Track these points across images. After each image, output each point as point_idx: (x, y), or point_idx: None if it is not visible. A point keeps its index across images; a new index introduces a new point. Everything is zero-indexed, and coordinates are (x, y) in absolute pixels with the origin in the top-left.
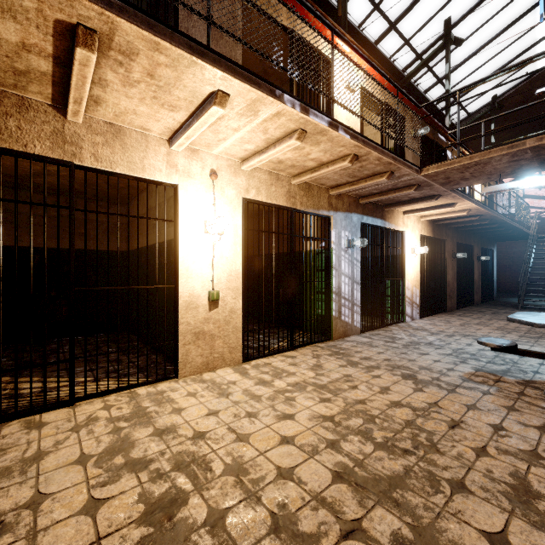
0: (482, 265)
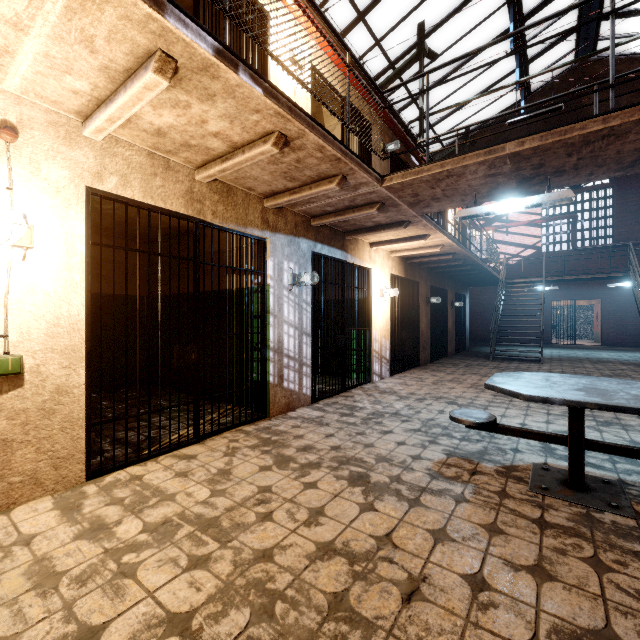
0: (456, 312)
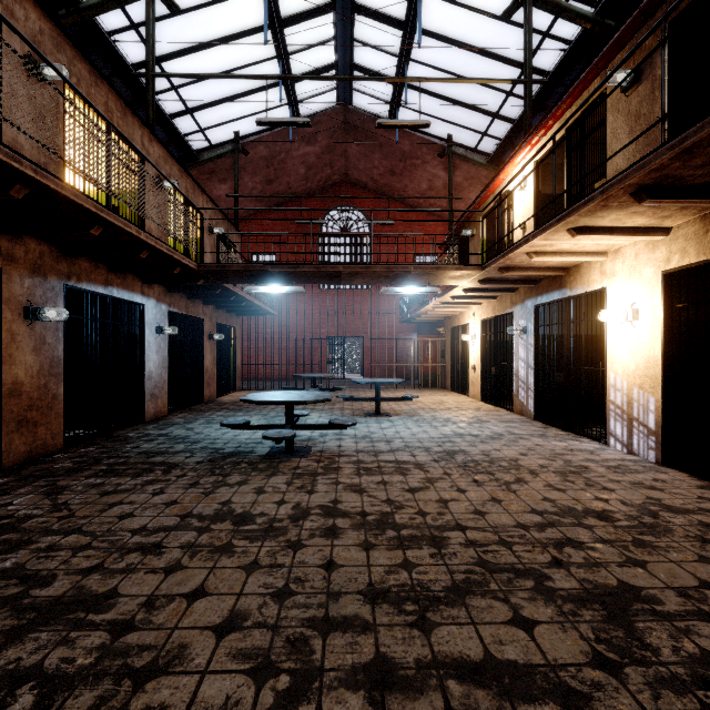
0: None
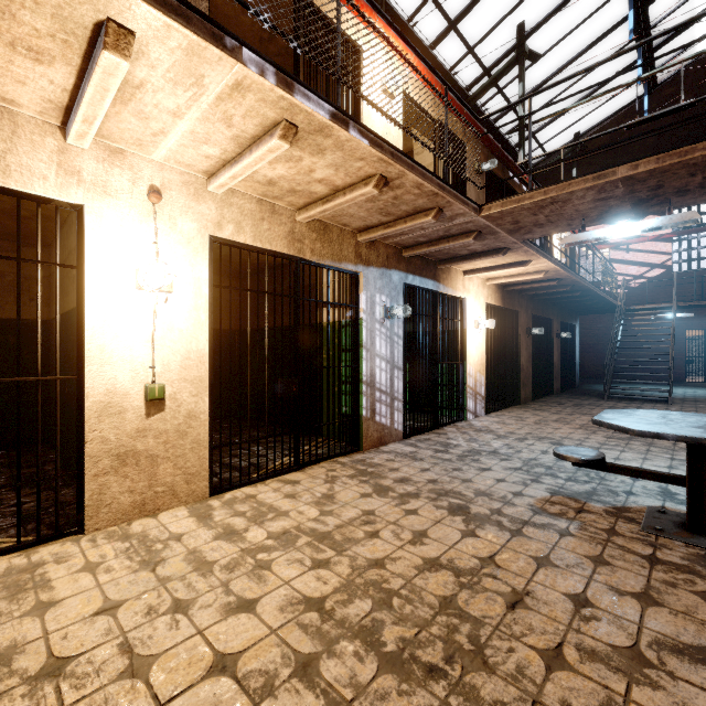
0: (562, 344)
